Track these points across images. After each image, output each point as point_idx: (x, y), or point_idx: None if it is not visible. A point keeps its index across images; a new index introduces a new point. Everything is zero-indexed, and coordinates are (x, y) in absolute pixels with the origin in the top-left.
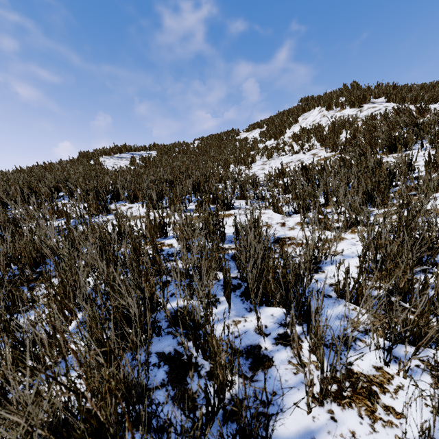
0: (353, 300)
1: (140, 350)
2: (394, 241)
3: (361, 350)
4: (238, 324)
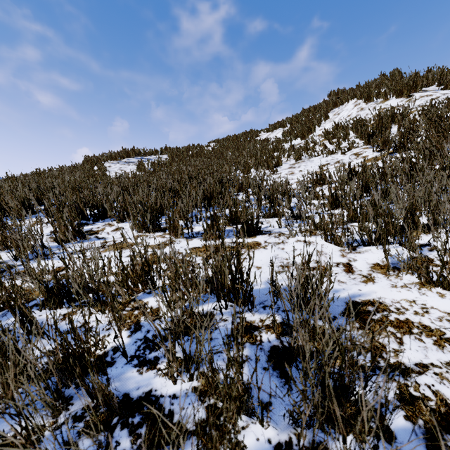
0: None
1: None
2: None
3: None
4: None
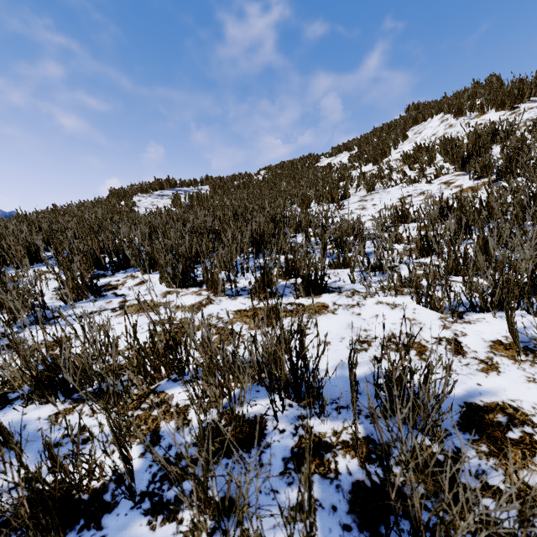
0: None
1: None
2: None
3: None
4: None
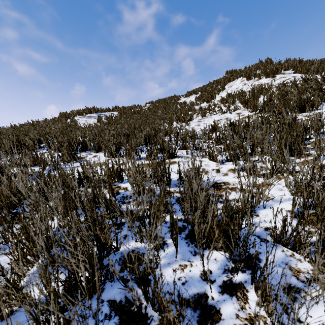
0: (290, 247)
1: (93, 297)
2: (321, 189)
3: (307, 304)
4: (184, 268)
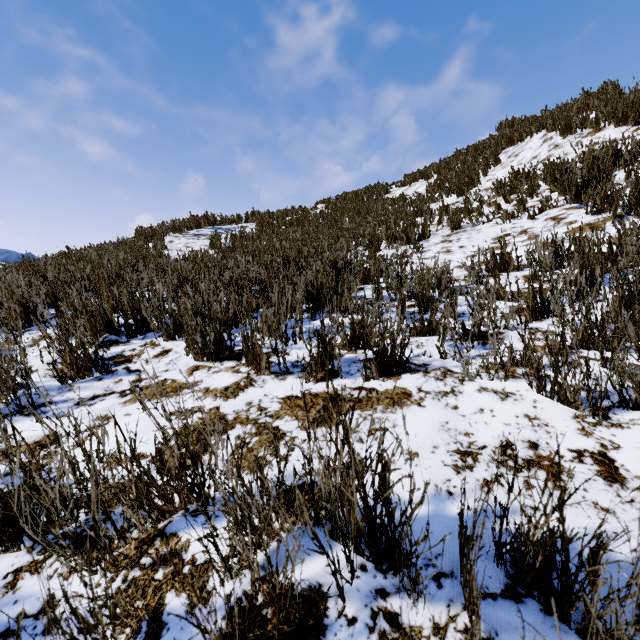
0: None
1: None
2: None
3: None
4: None
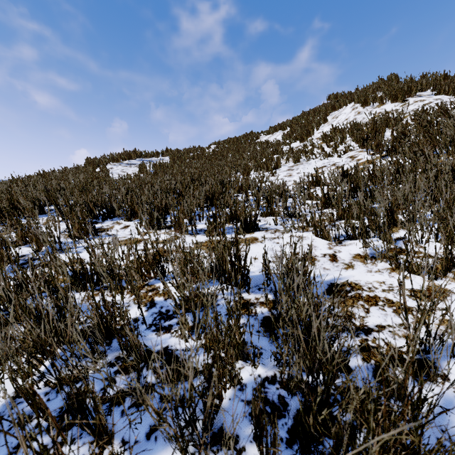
0: None
1: None
2: None
3: None
4: None
